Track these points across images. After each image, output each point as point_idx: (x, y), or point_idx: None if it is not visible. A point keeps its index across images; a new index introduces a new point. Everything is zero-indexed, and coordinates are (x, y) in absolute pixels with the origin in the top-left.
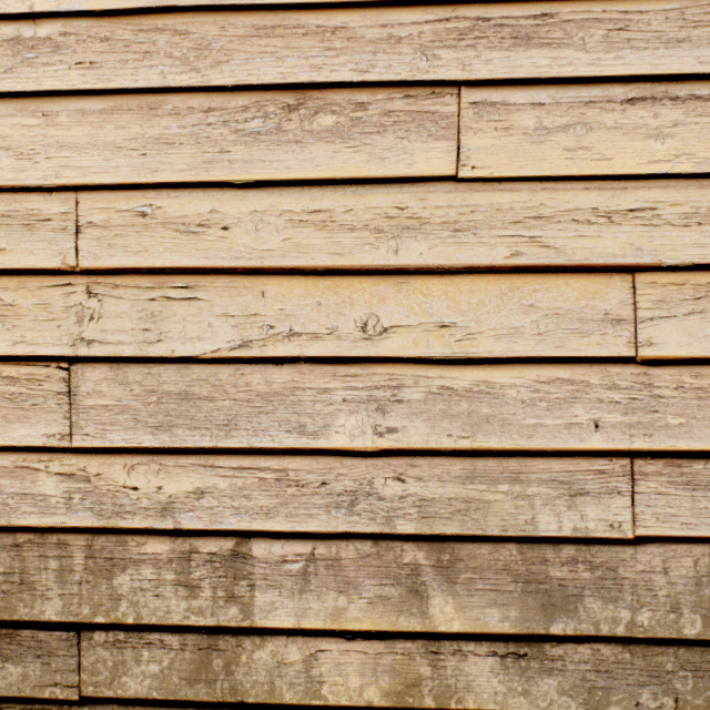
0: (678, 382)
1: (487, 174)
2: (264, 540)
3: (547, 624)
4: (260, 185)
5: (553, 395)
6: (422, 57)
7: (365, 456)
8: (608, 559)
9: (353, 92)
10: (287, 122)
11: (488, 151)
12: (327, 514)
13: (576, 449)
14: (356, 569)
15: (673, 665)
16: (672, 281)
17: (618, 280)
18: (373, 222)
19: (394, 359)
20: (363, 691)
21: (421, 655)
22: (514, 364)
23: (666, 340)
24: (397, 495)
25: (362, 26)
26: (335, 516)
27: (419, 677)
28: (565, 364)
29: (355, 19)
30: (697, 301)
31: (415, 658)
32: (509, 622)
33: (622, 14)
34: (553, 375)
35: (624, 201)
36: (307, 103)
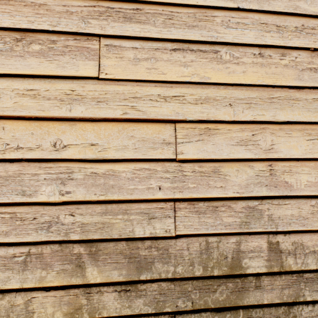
0: (193, 169)
1: (112, 77)
2: (4, 247)
3: (139, 275)
4: (2, 76)
5: (141, 175)
6: (82, 22)
7: (55, 205)
8: (165, 245)
9: (49, 35)
10: (16, 46)
11: (113, 67)
12: (37, 232)
13: (151, 199)
14: (51, 258)
15: (191, 288)
16: (191, 127)
17: (169, 126)
18: (59, 96)
19: (69, 160)
20: (54, 314)
21: (82, 294)
22: (124, 162)
23: (188, 151)
24: (71, 222)
25: (54, 4)
26: (40, 233)
27: (81, 305)
28: (146, 162)
29: (50, 1)
30: (200, 135)
31: (79, 296)
32: (122, 276)
33: (171, 12)
34: (141, 166)
35: (171, 92)
36: (26, 38)
